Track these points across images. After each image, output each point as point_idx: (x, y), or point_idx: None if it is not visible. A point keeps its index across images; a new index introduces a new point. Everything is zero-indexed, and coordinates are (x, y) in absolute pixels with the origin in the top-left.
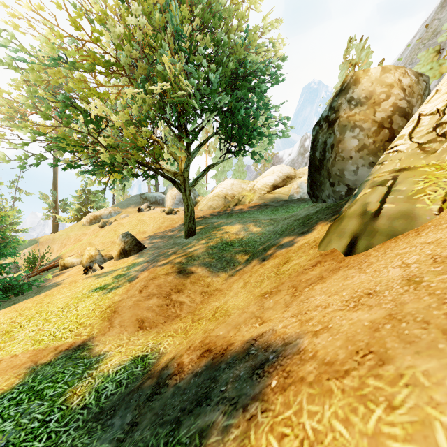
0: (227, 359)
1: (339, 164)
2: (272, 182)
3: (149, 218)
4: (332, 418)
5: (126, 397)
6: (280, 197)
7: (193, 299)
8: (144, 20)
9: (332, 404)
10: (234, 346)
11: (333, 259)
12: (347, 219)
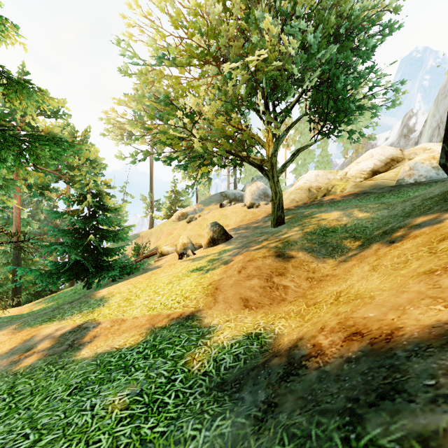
0: (403, 345)
1: None
2: (371, 167)
3: (231, 212)
4: None
5: (251, 372)
6: (383, 183)
7: (298, 284)
8: None
9: None
10: (405, 331)
11: None
12: None
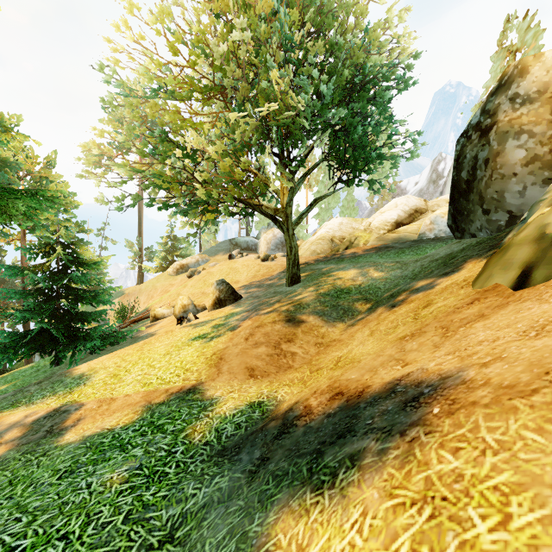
0: (366, 399)
1: (497, 184)
2: (395, 218)
3: (242, 265)
4: (520, 429)
5: (250, 437)
6: (406, 236)
7: (307, 351)
8: (249, 33)
9: (518, 419)
10: (372, 388)
11: (497, 295)
12: (515, 247)
